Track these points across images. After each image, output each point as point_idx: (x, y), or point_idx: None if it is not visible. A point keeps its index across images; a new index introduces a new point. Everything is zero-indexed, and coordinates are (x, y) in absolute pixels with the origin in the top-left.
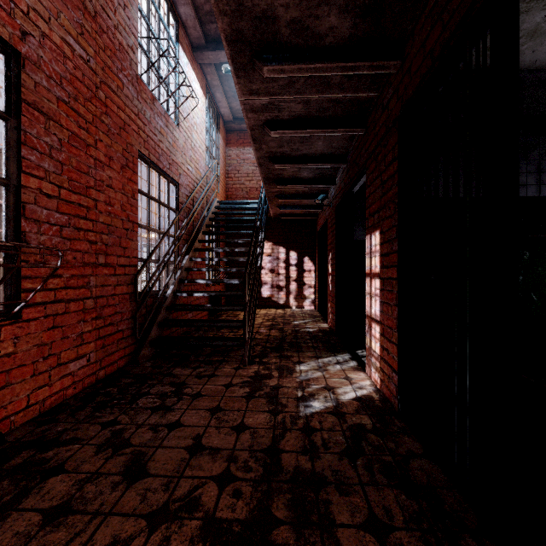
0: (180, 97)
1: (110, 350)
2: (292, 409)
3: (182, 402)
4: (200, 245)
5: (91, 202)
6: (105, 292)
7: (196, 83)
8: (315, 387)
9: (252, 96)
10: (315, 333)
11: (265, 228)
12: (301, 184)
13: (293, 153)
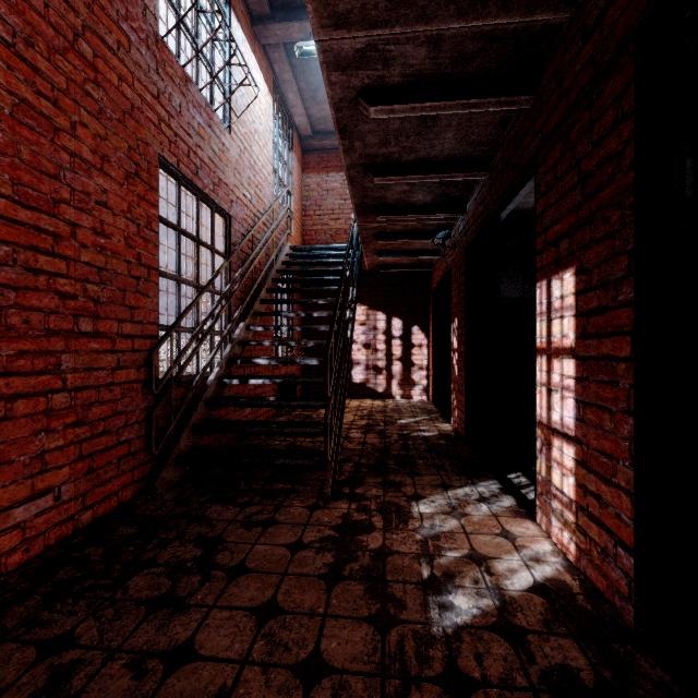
0: (232, 88)
1: (104, 475)
2: (415, 616)
3: (207, 586)
4: (262, 307)
5: (64, 227)
6: (93, 379)
7: (258, 73)
8: (451, 556)
9: (337, 31)
10: (434, 441)
11: (358, 283)
12: (413, 214)
13: (403, 156)
